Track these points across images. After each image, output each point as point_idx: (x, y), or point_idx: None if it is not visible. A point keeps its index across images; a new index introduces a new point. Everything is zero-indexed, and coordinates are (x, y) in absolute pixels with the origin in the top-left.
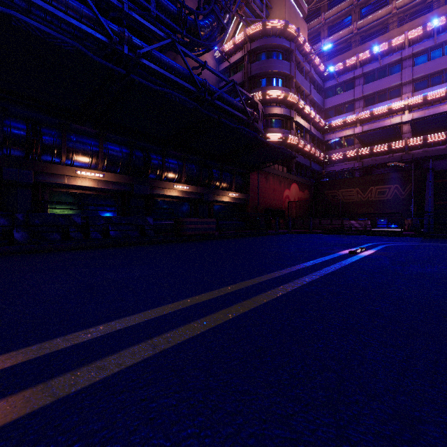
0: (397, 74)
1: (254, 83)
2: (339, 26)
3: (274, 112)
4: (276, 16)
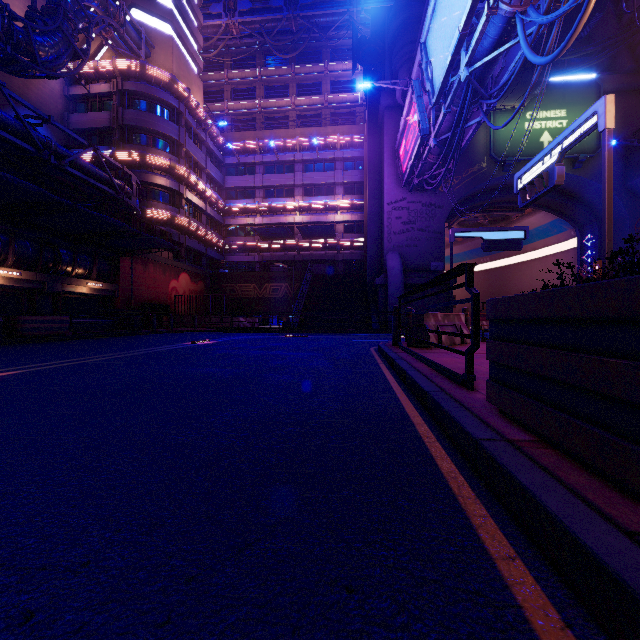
0: (291, 174)
1: (129, 135)
2: (244, 94)
3: (157, 182)
4: (161, 61)
